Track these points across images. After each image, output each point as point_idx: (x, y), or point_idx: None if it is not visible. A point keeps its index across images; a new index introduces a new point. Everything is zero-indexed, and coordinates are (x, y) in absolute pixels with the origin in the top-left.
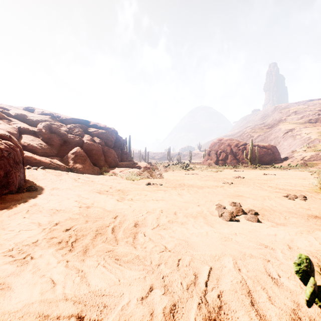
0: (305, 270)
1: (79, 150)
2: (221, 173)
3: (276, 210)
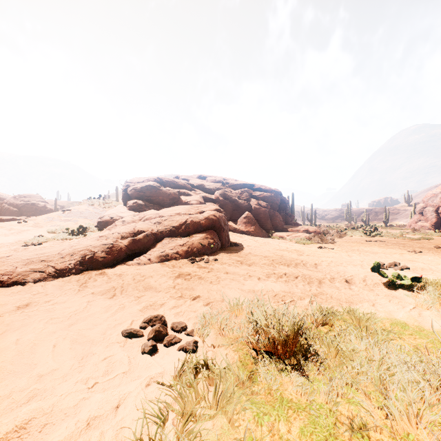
0: (376, 265)
1: (249, 215)
2: (425, 241)
3: (434, 270)
